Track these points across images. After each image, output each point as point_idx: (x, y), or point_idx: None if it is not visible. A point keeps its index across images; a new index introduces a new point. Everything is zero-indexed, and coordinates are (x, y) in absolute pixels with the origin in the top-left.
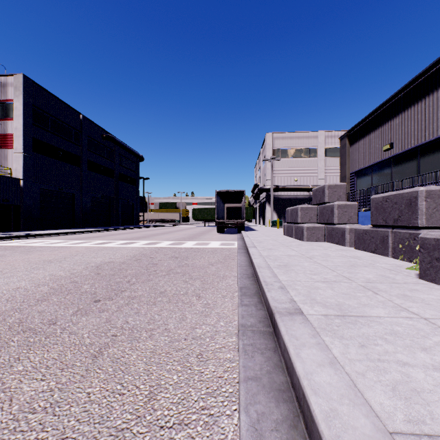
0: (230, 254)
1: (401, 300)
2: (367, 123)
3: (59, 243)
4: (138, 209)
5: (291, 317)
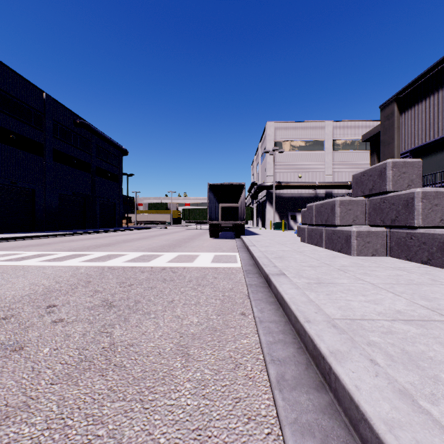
0: (233, 288)
1: None
2: (439, 71)
3: None
4: (121, 209)
5: None
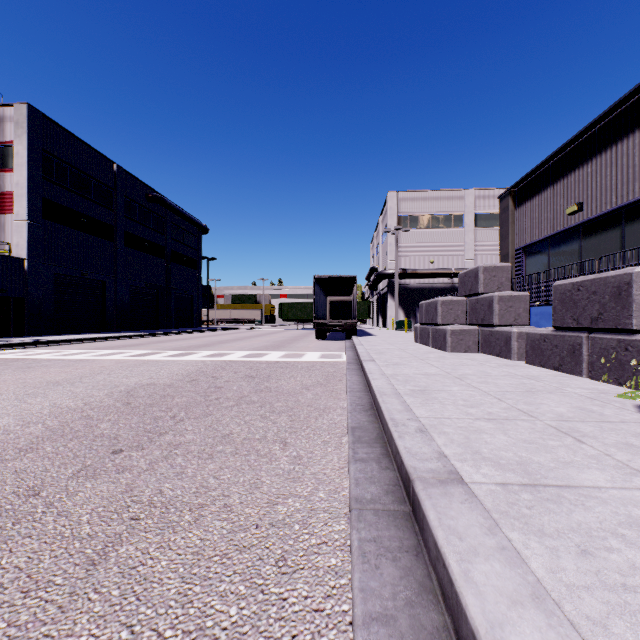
0: (335, 371)
1: (626, 453)
2: (542, 173)
3: (78, 354)
4: (200, 304)
5: (443, 490)
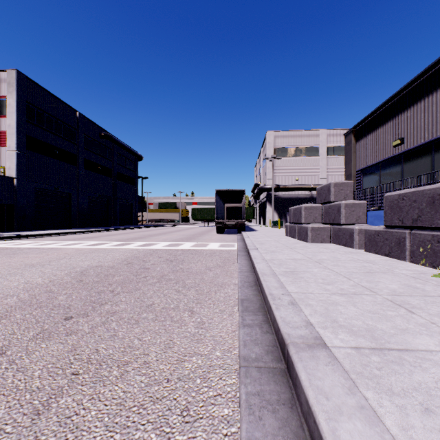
0: (230, 256)
1: None
2: (374, 118)
3: (50, 244)
4: (137, 209)
5: (311, 354)
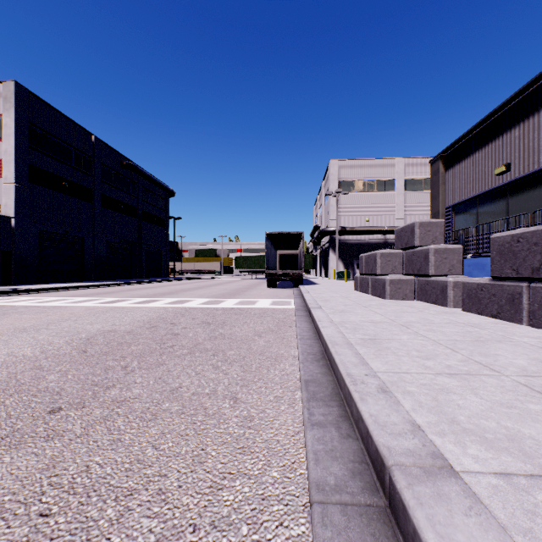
0: (285, 317)
1: None
2: (470, 139)
3: (54, 301)
4: (168, 257)
5: (434, 489)
